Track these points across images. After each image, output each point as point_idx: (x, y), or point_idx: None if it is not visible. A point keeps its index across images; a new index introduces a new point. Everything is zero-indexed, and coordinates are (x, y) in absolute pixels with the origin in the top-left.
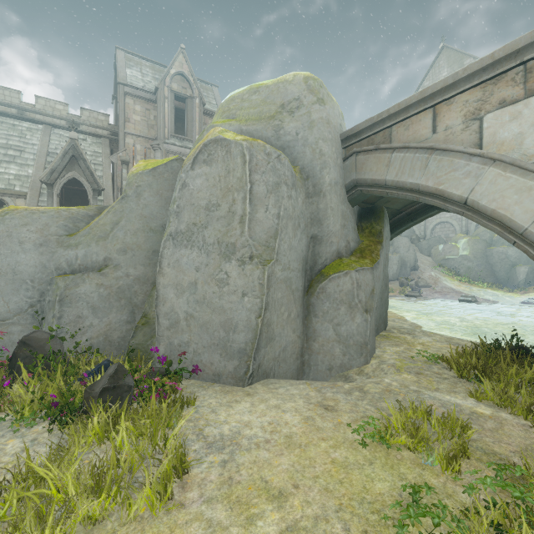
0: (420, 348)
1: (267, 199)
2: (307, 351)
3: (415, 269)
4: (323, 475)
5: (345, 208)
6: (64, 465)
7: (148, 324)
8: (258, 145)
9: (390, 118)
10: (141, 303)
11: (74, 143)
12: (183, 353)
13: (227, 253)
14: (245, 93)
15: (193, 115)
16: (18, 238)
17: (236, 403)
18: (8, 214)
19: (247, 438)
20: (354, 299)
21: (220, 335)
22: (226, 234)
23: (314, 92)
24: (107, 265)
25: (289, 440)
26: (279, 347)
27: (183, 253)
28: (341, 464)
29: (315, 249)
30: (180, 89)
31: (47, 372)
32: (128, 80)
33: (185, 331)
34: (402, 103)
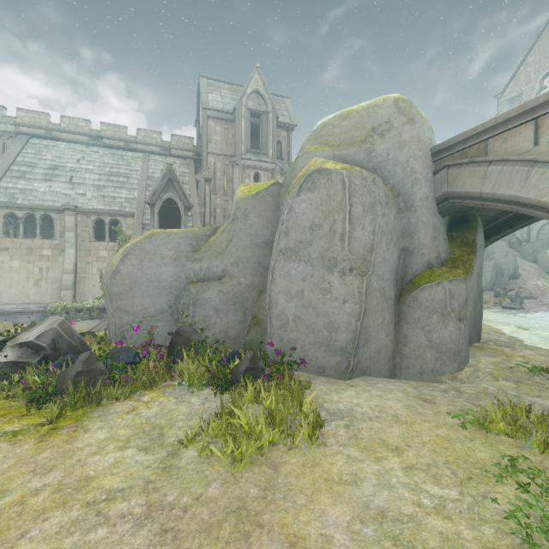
0: (521, 360)
1: (363, 218)
2: (398, 355)
3: (514, 278)
4: (429, 442)
5: (436, 220)
6: (242, 411)
7: (258, 324)
8: (355, 172)
9: (485, 132)
10: (250, 307)
11: (170, 168)
12: (293, 348)
13: (329, 266)
14: (336, 119)
15: (268, 129)
16: (161, 254)
17: (343, 390)
18: (154, 237)
19: (360, 413)
20: (446, 308)
21: (324, 335)
22: (328, 250)
23: (405, 113)
24: (224, 276)
25: (395, 418)
26: (374, 348)
27: (292, 266)
28: (444, 438)
29: (406, 261)
30: (255, 106)
31: (194, 356)
32: (210, 104)
33: (294, 330)
34: (499, 117)
